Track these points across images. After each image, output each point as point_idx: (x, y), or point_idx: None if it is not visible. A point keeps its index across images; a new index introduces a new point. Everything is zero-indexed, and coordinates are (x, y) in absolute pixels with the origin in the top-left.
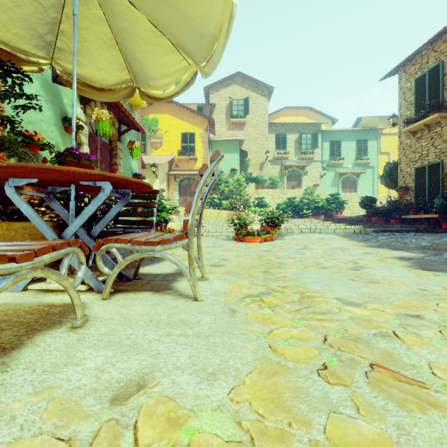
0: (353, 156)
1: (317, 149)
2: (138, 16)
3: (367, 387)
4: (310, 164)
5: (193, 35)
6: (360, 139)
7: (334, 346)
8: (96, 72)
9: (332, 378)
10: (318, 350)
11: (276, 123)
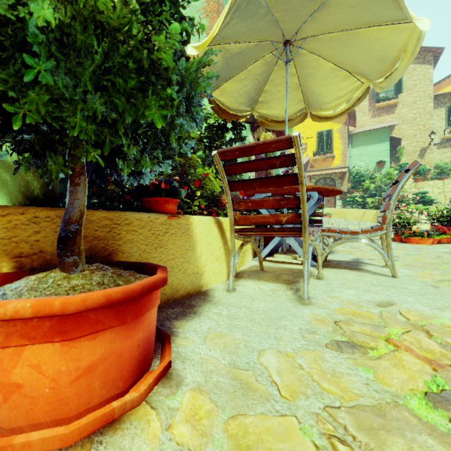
0: None
1: None
2: (322, 62)
3: None
4: None
5: (373, 62)
6: None
7: None
8: (281, 110)
9: None
10: None
11: (448, 93)
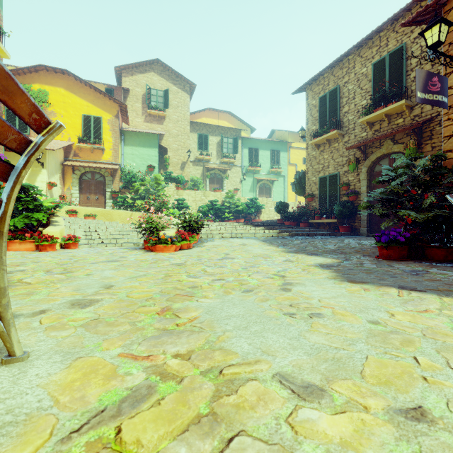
0: (269, 165)
1: (238, 155)
2: None
3: None
4: (231, 168)
5: None
6: (274, 149)
7: None
8: None
9: None
10: None
11: (199, 123)
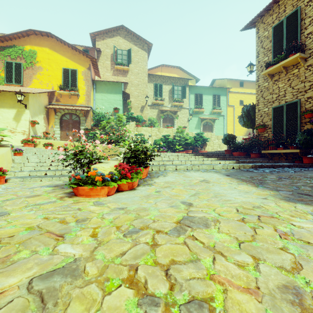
0: (211, 107)
1: (185, 99)
2: None
3: None
4: (180, 110)
5: None
6: (215, 94)
7: None
8: None
9: None
10: None
11: (155, 75)
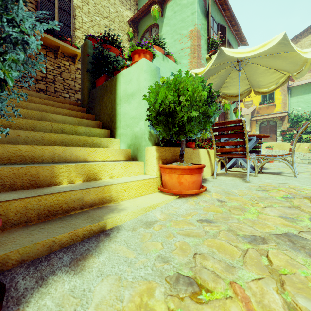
0: None
1: None
2: (260, 67)
3: None
4: None
5: (289, 67)
6: None
7: None
8: (235, 90)
9: None
10: None
11: None
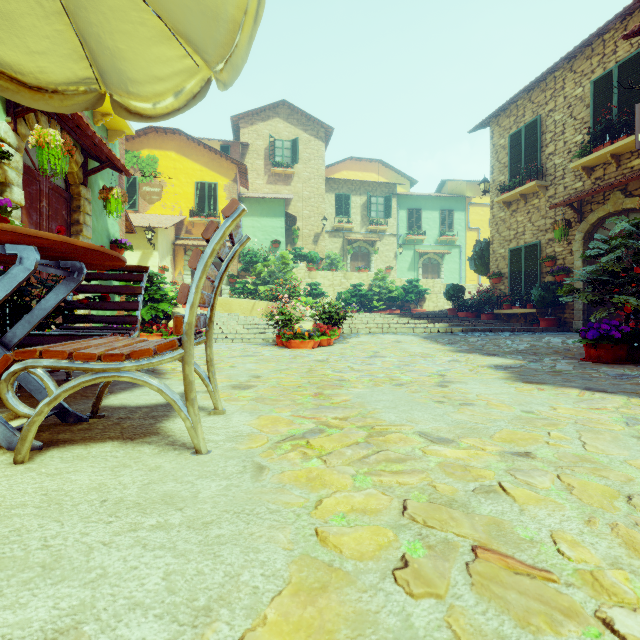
0: (436, 231)
1: (391, 219)
2: None
3: (471, 593)
4: (382, 239)
5: (200, 15)
6: (445, 209)
7: (419, 518)
8: (26, 56)
9: (416, 583)
10: (394, 531)
11: (337, 180)
